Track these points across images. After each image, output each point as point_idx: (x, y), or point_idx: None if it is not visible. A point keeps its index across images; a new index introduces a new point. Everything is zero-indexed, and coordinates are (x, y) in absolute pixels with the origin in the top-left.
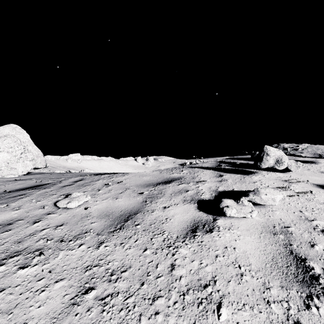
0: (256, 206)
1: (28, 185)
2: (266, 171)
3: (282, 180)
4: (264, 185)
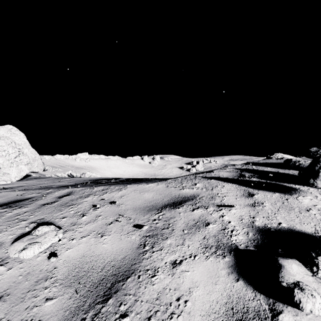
0: None
1: (6, 199)
2: (314, 189)
3: None
4: None
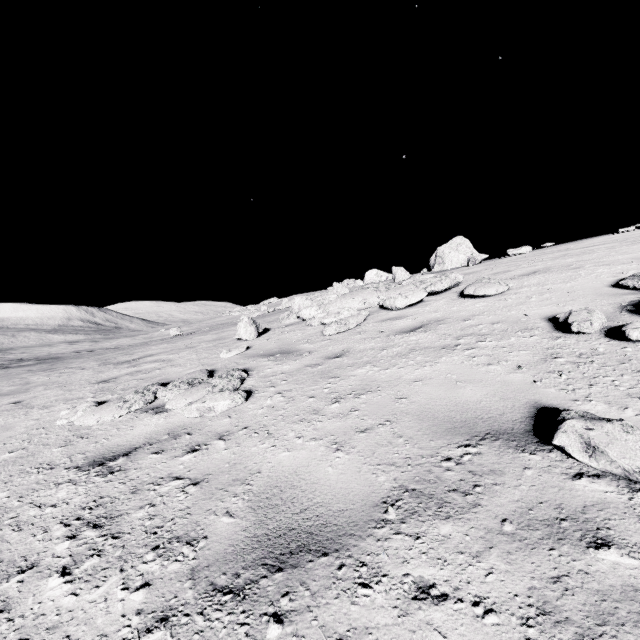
0: None
1: None
2: None
3: None
4: None
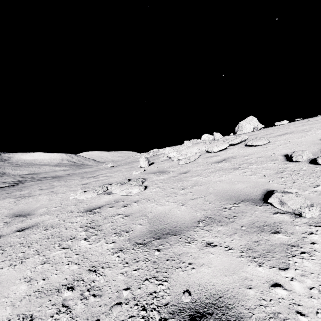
0: None
1: None
2: None
3: None
4: None
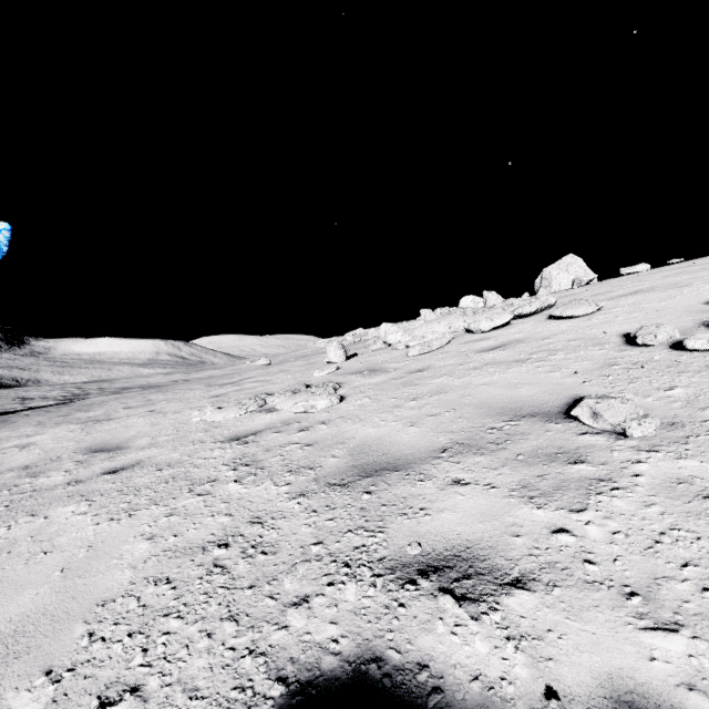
0: None
1: None
2: None
3: None
4: None
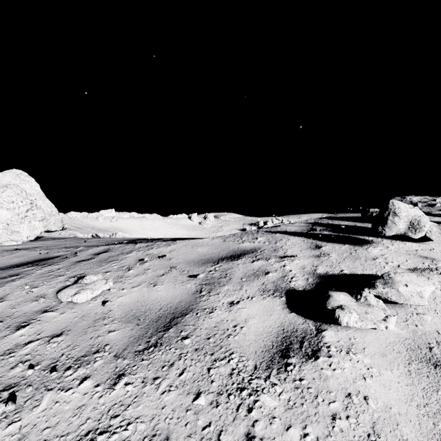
0: (387, 305)
1: (28, 258)
2: (388, 240)
3: (419, 256)
4: (392, 264)
